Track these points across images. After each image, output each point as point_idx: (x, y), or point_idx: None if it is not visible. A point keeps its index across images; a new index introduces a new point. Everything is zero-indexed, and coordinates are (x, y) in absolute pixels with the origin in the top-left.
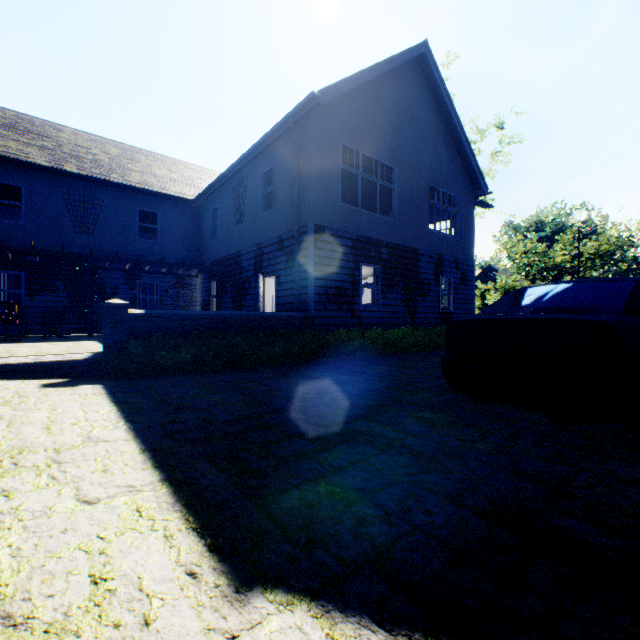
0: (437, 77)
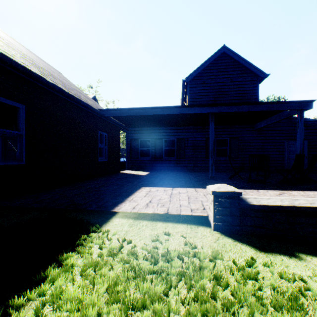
0: (98, 102)
